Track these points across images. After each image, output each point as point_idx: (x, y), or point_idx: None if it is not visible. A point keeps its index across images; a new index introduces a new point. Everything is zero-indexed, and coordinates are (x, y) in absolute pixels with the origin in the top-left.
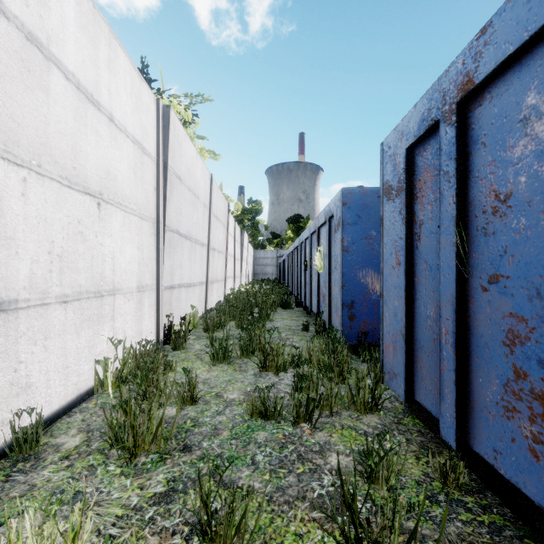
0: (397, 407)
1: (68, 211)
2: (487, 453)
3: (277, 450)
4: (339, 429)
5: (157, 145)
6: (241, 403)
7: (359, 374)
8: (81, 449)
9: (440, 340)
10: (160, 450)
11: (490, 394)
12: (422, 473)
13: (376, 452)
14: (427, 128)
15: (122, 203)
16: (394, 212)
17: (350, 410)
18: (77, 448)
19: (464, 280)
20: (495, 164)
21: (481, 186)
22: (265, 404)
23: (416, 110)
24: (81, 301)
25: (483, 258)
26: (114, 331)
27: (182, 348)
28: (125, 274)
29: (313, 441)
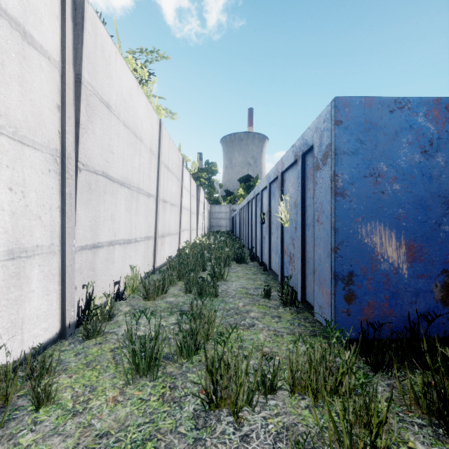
0: None
1: None
2: None
3: None
4: None
5: (63, 46)
6: None
7: None
8: None
9: None
10: None
11: None
12: None
13: None
14: None
15: None
16: None
17: None
18: None
19: None
20: None
21: None
22: None
23: None
24: None
25: None
26: None
27: (99, 335)
28: None
29: None
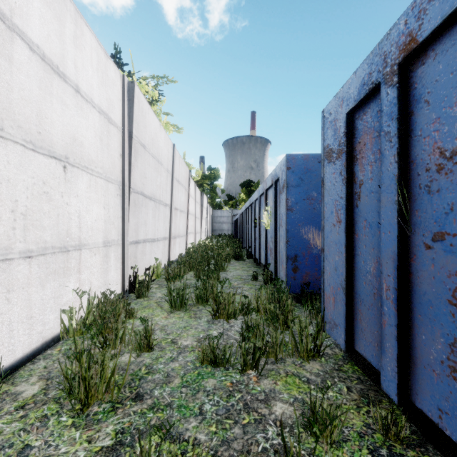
0: (337, 354)
1: (32, 172)
2: (431, 411)
3: (224, 398)
4: (283, 376)
5: (123, 116)
6: (194, 349)
7: (302, 323)
8: (38, 397)
9: (381, 295)
10: (112, 399)
11: (435, 352)
12: (364, 424)
13: (321, 419)
14: (367, 92)
15: (89, 167)
16: (335, 174)
17: (294, 357)
18: (34, 397)
19: (406, 237)
20: (440, 121)
21: (424, 144)
22: (215, 352)
23: (356, 75)
24: (46, 256)
25: (426, 216)
26: (80, 282)
27: (145, 296)
28: (91, 230)
29: (259, 389)
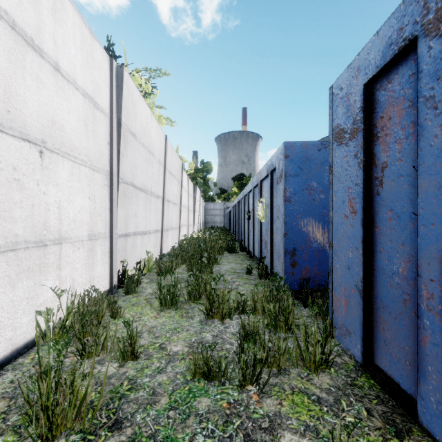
0: (347, 363)
1: None
2: None
3: (220, 426)
4: (289, 394)
5: (111, 102)
6: (185, 357)
7: (307, 328)
8: None
9: (419, 304)
10: (84, 428)
11: None
12: None
13: None
14: (396, 52)
15: (71, 153)
16: (348, 157)
17: (299, 367)
18: None
19: None
20: None
21: None
22: (208, 364)
23: (378, 36)
24: (17, 251)
25: None
26: (60, 279)
27: (134, 292)
28: (74, 223)
29: (261, 412)
